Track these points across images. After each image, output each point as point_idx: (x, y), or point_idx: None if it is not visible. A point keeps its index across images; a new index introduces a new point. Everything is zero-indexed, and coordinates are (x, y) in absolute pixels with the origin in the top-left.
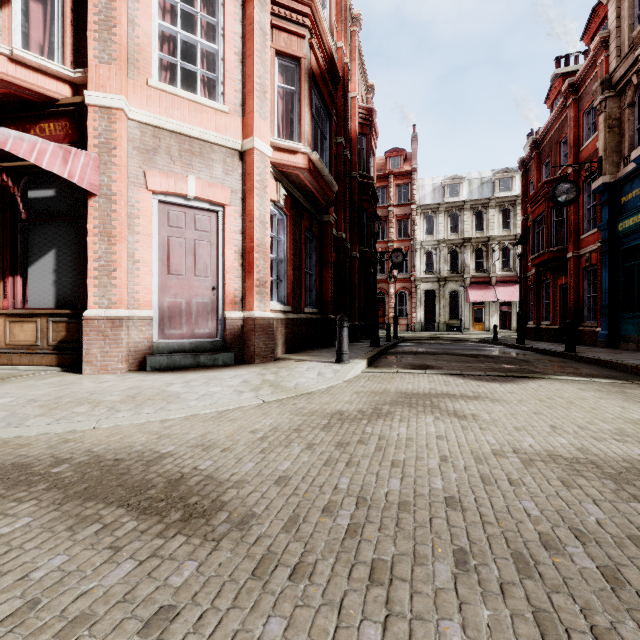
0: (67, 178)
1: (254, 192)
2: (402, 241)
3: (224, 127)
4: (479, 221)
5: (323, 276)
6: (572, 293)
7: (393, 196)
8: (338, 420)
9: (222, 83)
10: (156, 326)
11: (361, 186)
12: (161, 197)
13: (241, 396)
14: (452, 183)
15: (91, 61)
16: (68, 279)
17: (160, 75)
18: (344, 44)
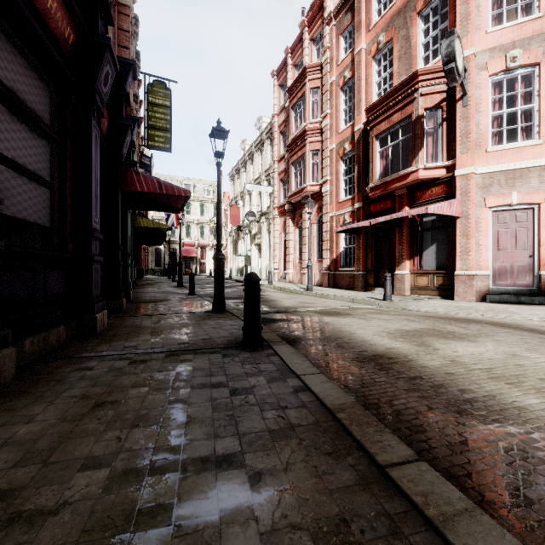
0: (450, 215)
1: None
2: None
3: (539, 154)
4: None
5: None
6: None
7: None
8: None
9: (537, 126)
10: (490, 279)
11: None
12: (493, 209)
13: None
14: None
15: (457, 155)
16: (442, 256)
17: (491, 140)
18: None
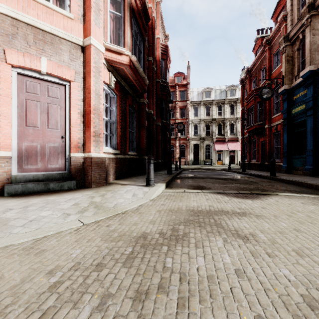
0: None
1: (91, 73)
2: (182, 119)
3: (70, 28)
4: (219, 110)
5: (140, 134)
6: (267, 145)
7: (178, 96)
8: (141, 247)
9: None
10: (15, 163)
11: (162, 87)
12: (19, 70)
13: (66, 219)
14: (207, 91)
15: None
16: None
17: None
18: (152, 6)
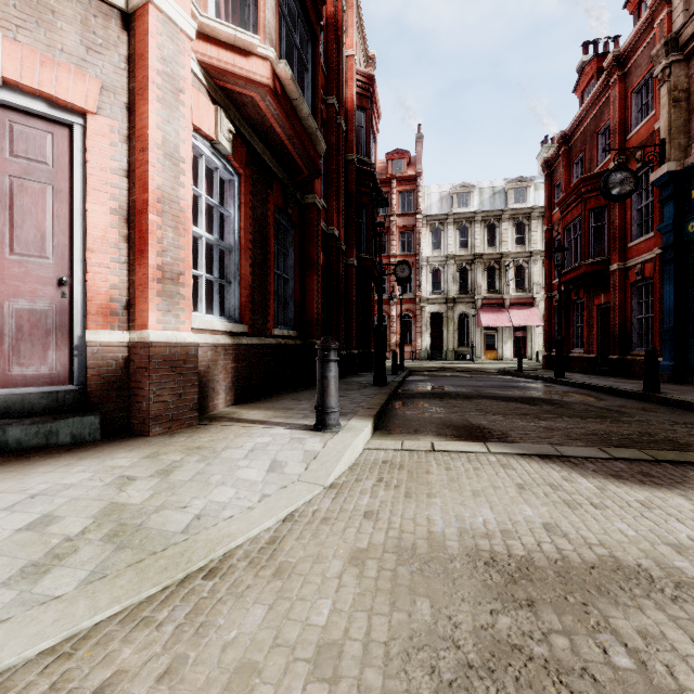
0: None
1: (150, 91)
2: (406, 256)
3: None
4: (491, 236)
5: (305, 283)
6: (617, 314)
7: (395, 204)
8: None
9: None
10: None
11: (359, 175)
12: None
13: None
14: (461, 192)
15: None
16: None
17: None
18: None
